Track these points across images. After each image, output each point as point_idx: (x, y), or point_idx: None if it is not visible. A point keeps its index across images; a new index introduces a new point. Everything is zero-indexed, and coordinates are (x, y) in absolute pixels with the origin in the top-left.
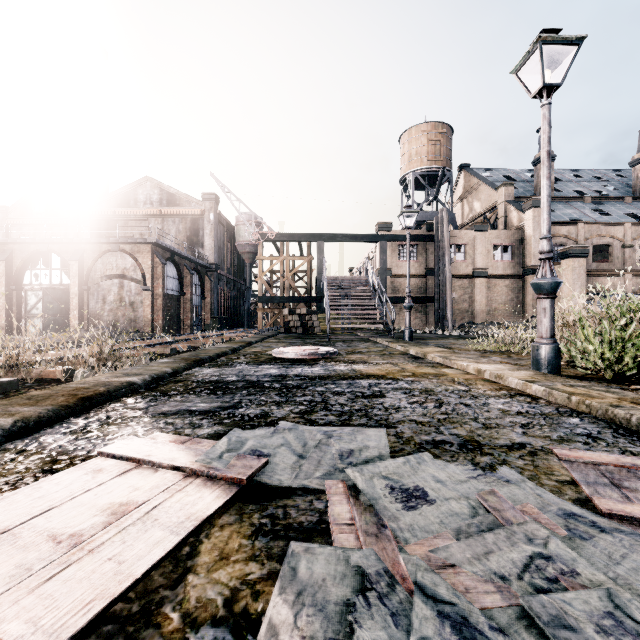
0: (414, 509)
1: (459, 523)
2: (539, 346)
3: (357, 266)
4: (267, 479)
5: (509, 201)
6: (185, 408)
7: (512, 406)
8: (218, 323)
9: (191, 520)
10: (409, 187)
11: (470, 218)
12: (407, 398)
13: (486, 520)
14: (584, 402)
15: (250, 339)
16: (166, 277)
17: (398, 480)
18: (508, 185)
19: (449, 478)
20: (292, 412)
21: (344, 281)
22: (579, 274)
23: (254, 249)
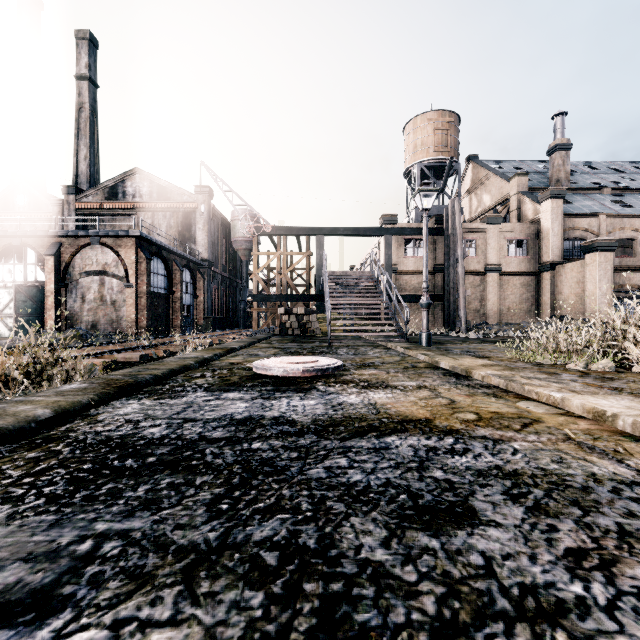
0: None
1: None
2: None
3: (359, 264)
4: None
5: (523, 192)
6: None
7: None
8: (211, 323)
9: None
10: (414, 179)
11: (479, 212)
12: (539, 528)
13: None
14: None
15: (234, 344)
16: (153, 274)
17: None
18: (522, 175)
19: None
20: None
21: (347, 277)
22: (605, 270)
23: (250, 246)
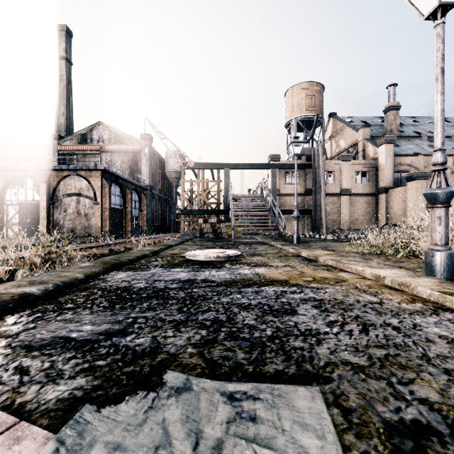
0: None
1: None
2: (434, 253)
3: (254, 188)
4: None
5: (367, 139)
6: (63, 334)
7: (451, 330)
8: (152, 229)
9: None
10: (292, 129)
11: (337, 152)
12: (322, 315)
13: None
14: None
15: (171, 242)
16: (112, 195)
17: None
18: (366, 127)
19: None
20: (190, 343)
21: (245, 197)
22: (421, 192)
23: (179, 175)
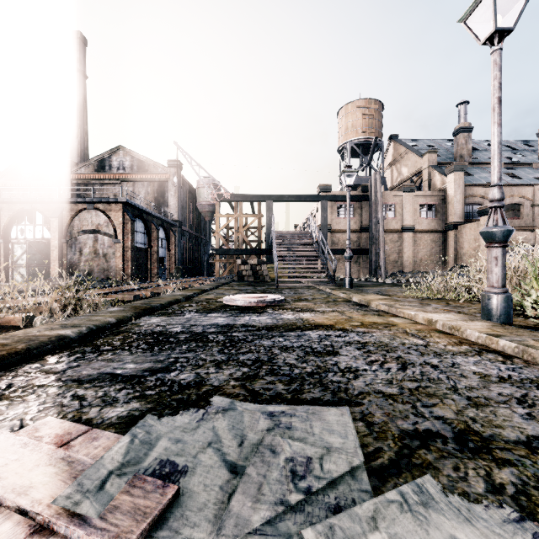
0: None
1: None
2: (490, 295)
3: (301, 223)
4: None
5: (433, 166)
6: (109, 371)
7: (487, 368)
8: (181, 272)
9: None
10: (346, 155)
11: (398, 181)
12: (363, 356)
13: None
14: None
15: (205, 286)
16: (135, 232)
17: None
18: (432, 152)
19: None
20: (232, 377)
21: (290, 235)
22: None
23: (213, 208)
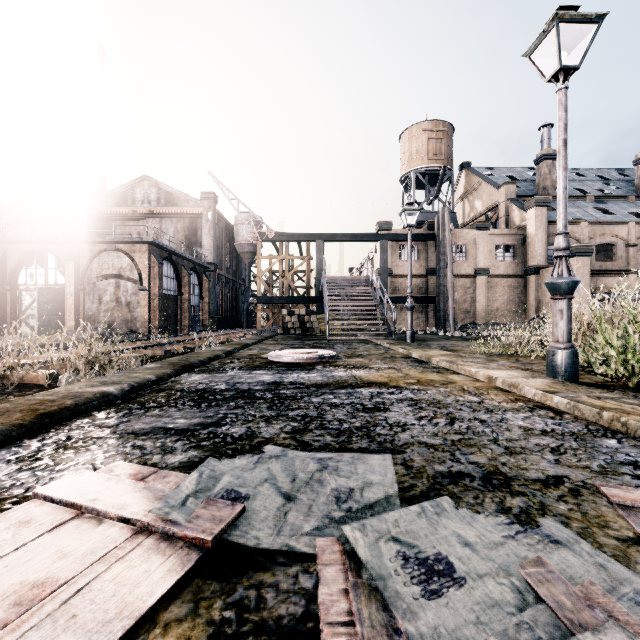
0: (438, 596)
1: (503, 622)
2: (555, 351)
3: (357, 266)
4: (241, 537)
5: (511, 200)
6: (161, 425)
7: (534, 423)
8: (217, 323)
9: (123, 617)
10: (410, 186)
11: (471, 217)
12: (414, 412)
13: (541, 617)
14: (619, 419)
15: (247, 341)
16: (163, 277)
17: (413, 543)
18: (510, 184)
19: (479, 539)
20: (283, 431)
21: (344, 281)
22: (583, 274)
23: (253, 249)
